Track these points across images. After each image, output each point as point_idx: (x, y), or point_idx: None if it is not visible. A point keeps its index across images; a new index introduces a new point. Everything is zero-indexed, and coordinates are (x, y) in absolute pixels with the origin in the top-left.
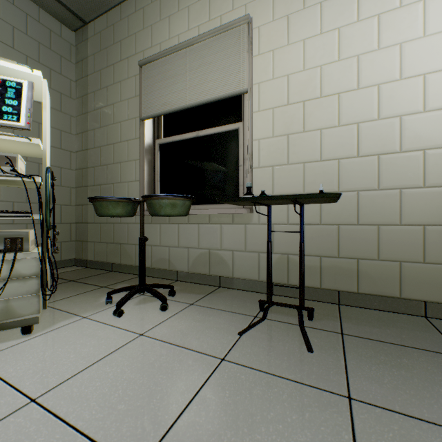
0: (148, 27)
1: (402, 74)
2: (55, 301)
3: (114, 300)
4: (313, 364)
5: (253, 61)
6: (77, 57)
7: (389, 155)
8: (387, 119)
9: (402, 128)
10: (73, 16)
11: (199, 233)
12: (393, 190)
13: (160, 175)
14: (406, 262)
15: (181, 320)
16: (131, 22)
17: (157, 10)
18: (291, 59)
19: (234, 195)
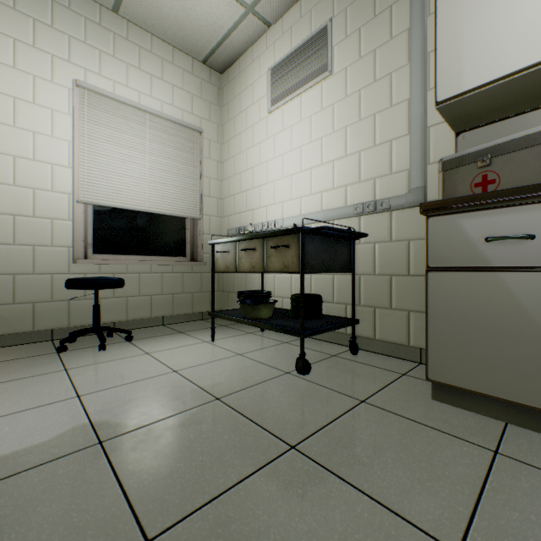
0: None
1: (36, 157)
2: None
3: None
4: None
5: None
6: None
7: (25, 218)
8: (23, 187)
9: (36, 198)
10: None
11: None
12: (28, 246)
13: None
14: (39, 303)
15: None
16: None
17: None
18: None
19: None
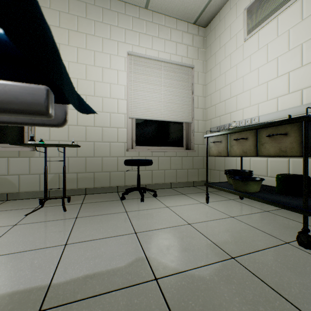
0: None
1: (111, 96)
2: None
3: None
4: (65, 214)
5: None
6: None
7: (106, 128)
8: (105, 112)
9: (111, 118)
10: None
11: None
12: (107, 143)
13: None
14: (112, 172)
15: None
16: None
17: None
18: None
19: (20, 138)
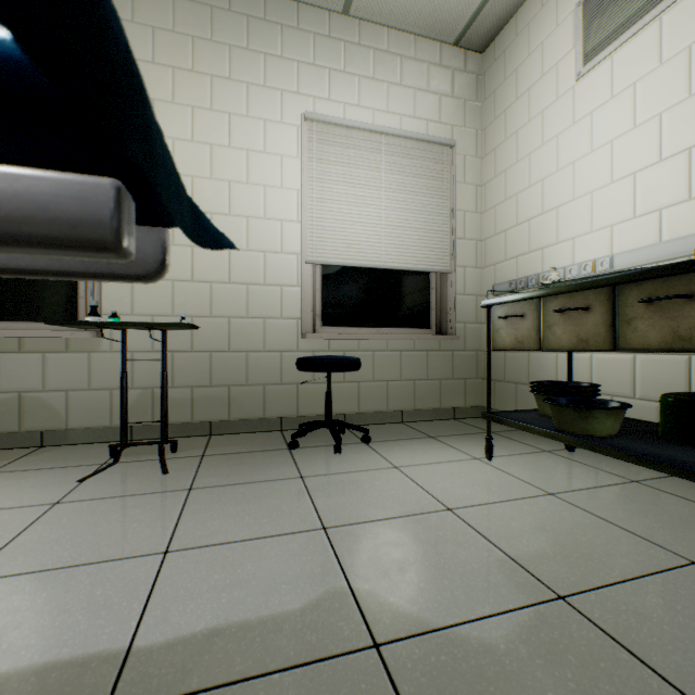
0: None
1: (266, 215)
2: None
3: None
4: (166, 480)
5: None
6: None
7: (256, 286)
8: (254, 252)
9: (266, 263)
10: None
11: None
12: (259, 320)
13: None
14: (269, 385)
15: None
16: None
17: None
18: None
19: (70, 310)
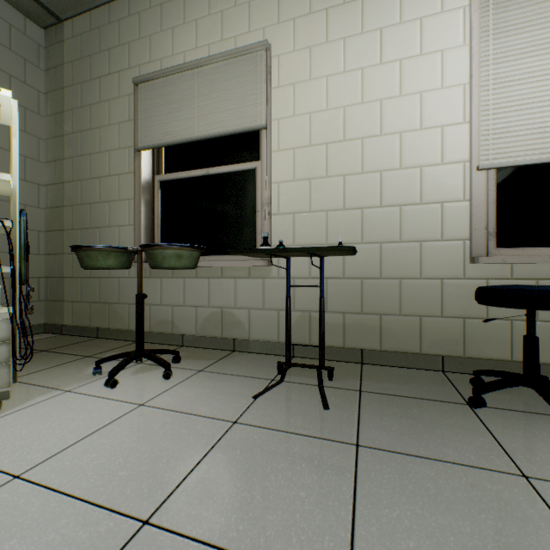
0: (146, 37)
1: (423, 124)
2: (25, 375)
3: (104, 371)
4: (327, 420)
5: (272, 94)
6: (48, 63)
7: (410, 207)
8: (408, 169)
9: (423, 179)
10: (43, 9)
11: (209, 289)
12: (414, 243)
13: (161, 218)
14: (426, 317)
15: (189, 387)
16: (123, 28)
17: (158, 18)
18: (313, 96)
19: (251, 244)
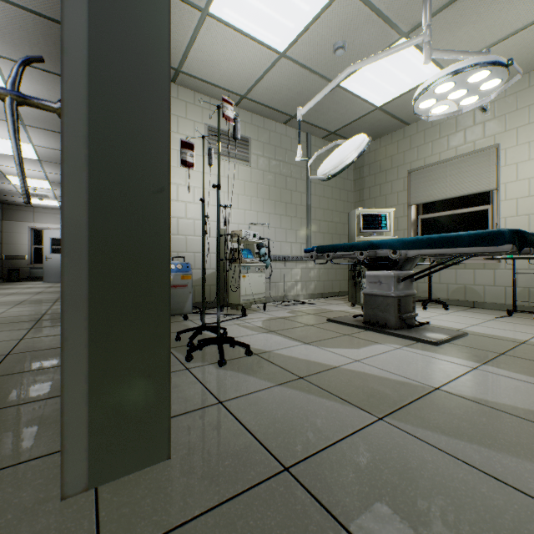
0: (414, 147)
1: None
2: None
3: None
4: None
5: (500, 170)
6: (354, 166)
7: None
8: None
9: None
10: None
11: (456, 275)
12: None
13: None
14: None
15: (460, 313)
16: (400, 144)
17: (421, 137)
18: (530, 169)
19: None
